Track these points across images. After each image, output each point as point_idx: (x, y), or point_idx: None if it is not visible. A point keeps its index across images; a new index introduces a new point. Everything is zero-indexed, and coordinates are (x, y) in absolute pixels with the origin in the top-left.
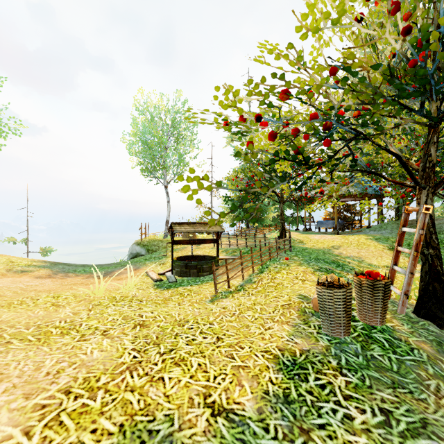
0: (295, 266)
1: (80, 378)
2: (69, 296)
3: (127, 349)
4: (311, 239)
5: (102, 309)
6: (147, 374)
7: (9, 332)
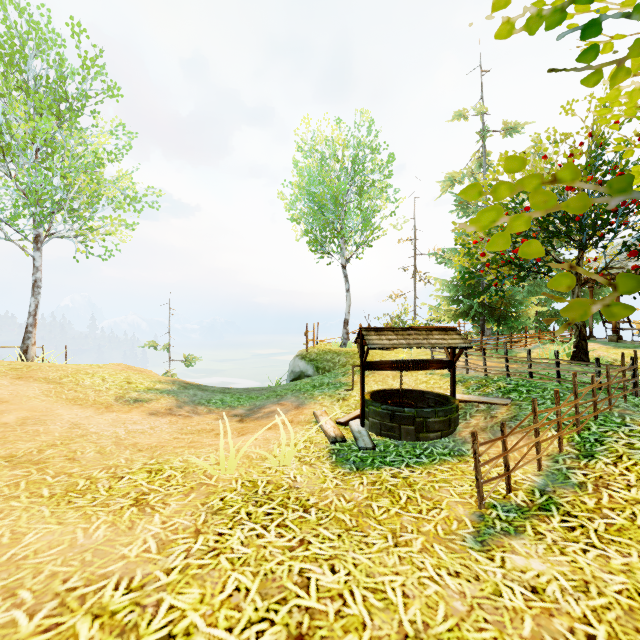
0: None
1: None
2: (176, 472)
3: None
4: None
5: (222, 530)
6: None
7: None
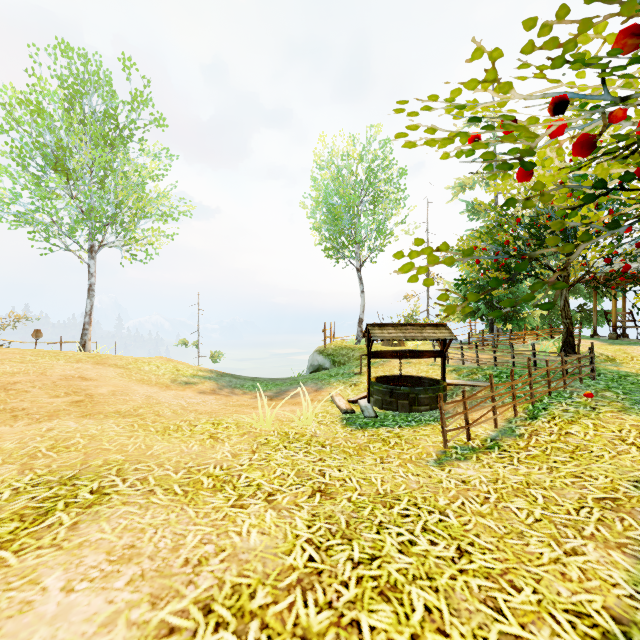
0: (611, 411)
1: (228, 583)
2: (231, 425)
3: (300, 538)
4: (635, 356)
5: (269, 452)
6: (330, 606)
7: (155, 474)
